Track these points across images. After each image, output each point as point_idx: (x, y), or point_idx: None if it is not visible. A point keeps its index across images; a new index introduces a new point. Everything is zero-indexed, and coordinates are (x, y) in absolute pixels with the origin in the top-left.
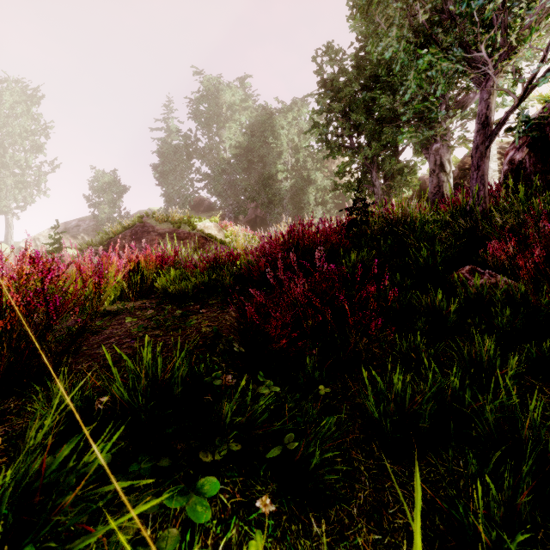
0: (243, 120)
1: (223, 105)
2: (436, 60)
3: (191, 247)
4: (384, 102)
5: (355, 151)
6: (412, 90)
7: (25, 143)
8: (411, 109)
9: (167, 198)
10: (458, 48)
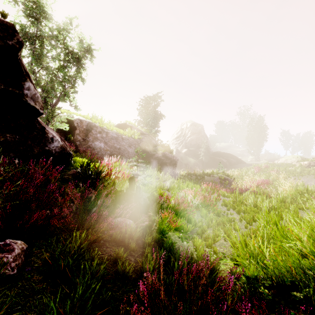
0: None
1: None
2: None
3: None
4: None
5: None
6: None
7: None
8: None
9: None
10: None
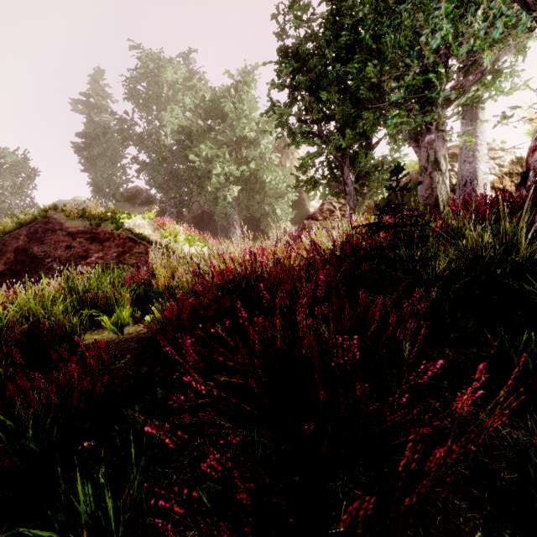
0: (187, 103)
1: (164, 83)
2: None
3: (113, 251)
4: (370, 73)
5: (324, 140)
6: (445, 33)
7: None
8: (403, 86)
9: (93, 186)
10: None
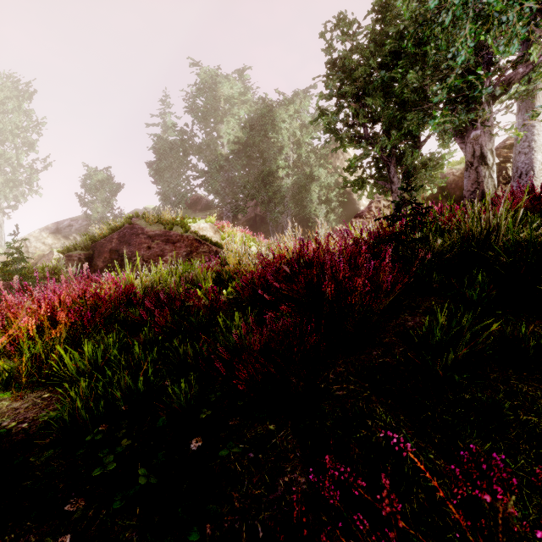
0: (242, 114)
1: (221, 98)
2: None
3: (183, 251)
4: (411, 79)
5: (370, 142)
6: (469, 50)
7: (16, 139)
8: (445, 87)
9: (162, 196)
10: None
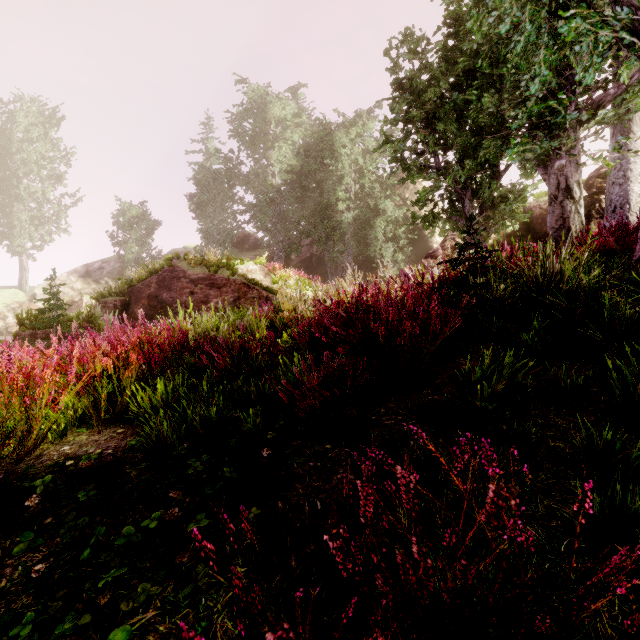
0: (296, 139)
1: (272, 120)
2: (590, 26)
3: (230, 296)
4: (486, 104)
5: (441, 173)
6: (543, 78)
7: (41, 171)
8: (524, 112)
9: (205, 234)
10: (623, 7)
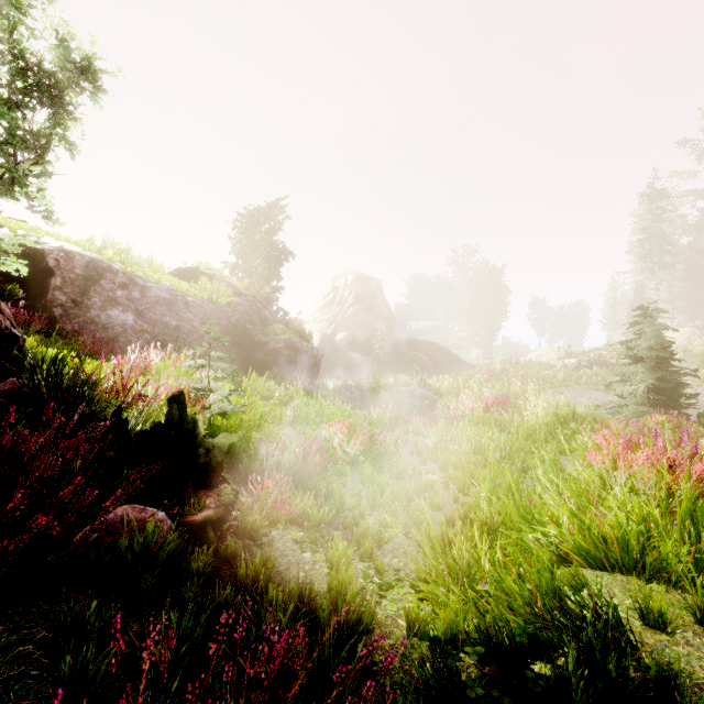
0: None
1: None
2: None
3: None
4: None
5: None
6: None
7: None
8: None
9: None
10: None
